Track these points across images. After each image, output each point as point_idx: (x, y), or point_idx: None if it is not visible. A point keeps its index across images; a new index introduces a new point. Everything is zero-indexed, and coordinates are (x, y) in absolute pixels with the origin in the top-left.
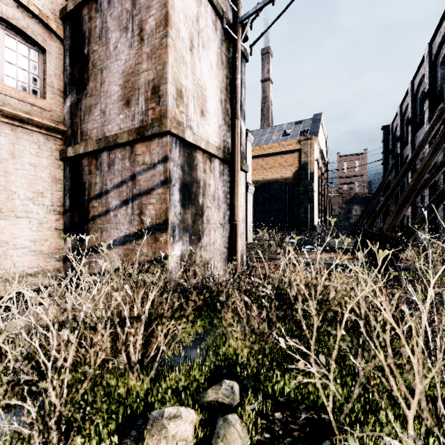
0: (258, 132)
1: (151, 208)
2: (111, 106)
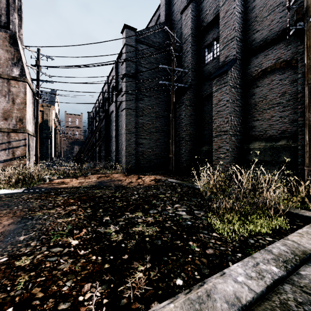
0: None
1: (19, 152)
2: None
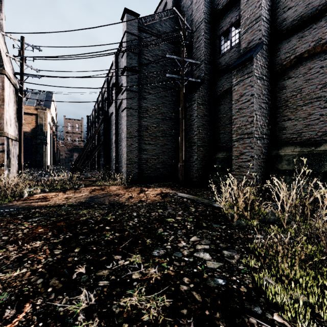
0: None
1: None
2: None
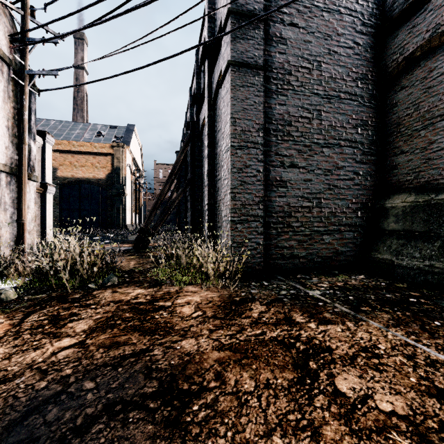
0: (67, 124)
1: None
2: None
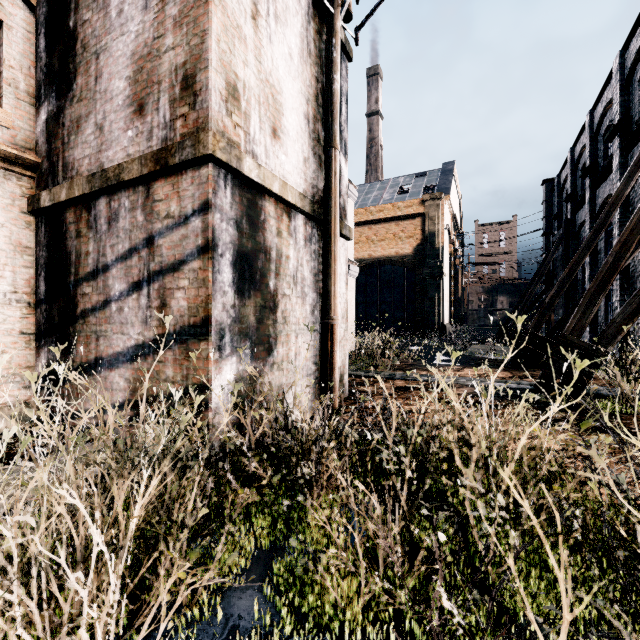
0: (362, 188)
1: (180, 297)
2: (113, 117)
